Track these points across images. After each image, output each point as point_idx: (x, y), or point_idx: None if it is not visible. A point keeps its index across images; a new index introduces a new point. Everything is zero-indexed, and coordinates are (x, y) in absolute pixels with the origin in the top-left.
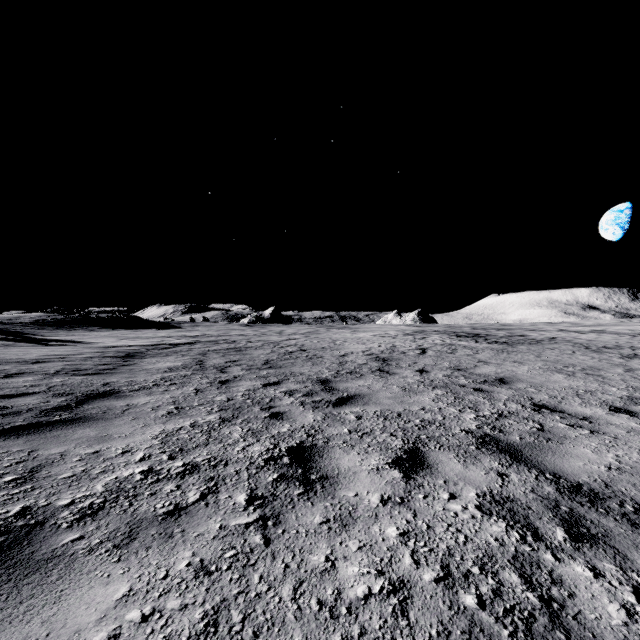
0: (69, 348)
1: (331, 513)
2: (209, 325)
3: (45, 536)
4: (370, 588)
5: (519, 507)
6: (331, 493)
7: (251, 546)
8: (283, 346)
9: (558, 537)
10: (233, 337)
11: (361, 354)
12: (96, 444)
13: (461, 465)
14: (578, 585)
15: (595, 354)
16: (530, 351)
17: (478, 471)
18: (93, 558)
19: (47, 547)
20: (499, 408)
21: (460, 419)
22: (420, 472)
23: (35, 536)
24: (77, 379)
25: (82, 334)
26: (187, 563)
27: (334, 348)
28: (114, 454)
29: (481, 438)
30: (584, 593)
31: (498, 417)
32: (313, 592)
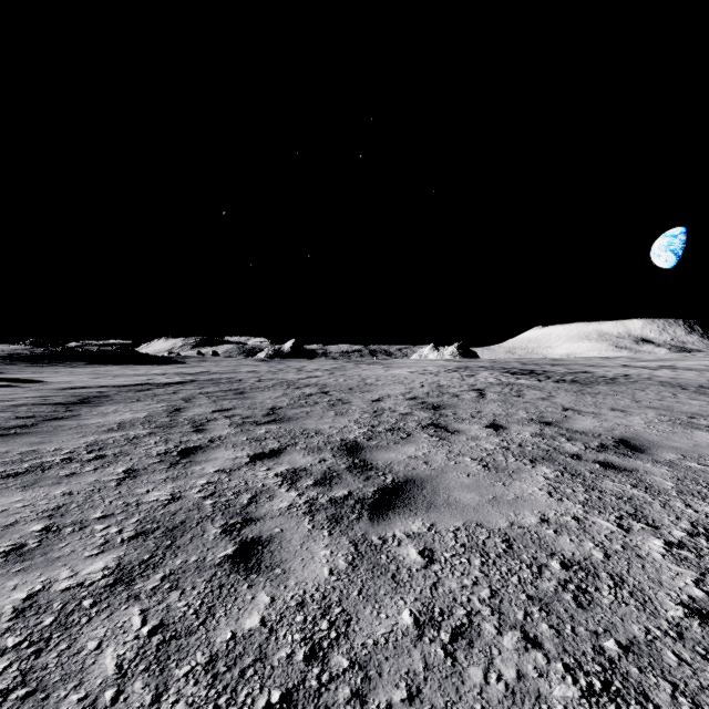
0: (7, 391)
1: None
2: (219, 360)
3: None
4: None
5: None
6: None
7: None
8: (300, 386)
9: None
10: (241, 374)
11: (401, 398)
12: None
13: None
14: None
15: (706, 397)
16: (617, 393)
17: None
18: None
19: None
20: (689, 517)
21: (643, 557)
22: None
23: None
24: None
25: (55, 371)
26: None
27: (365, 389)
28: None
29: None
30: None
31: None
32: None
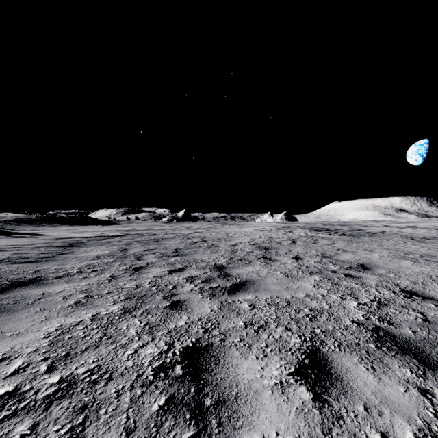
0: (27, 239)
1: None
2: (139, 222)
3: None
4: None
5: None
6: (230, 437)
7: None
8: (190, 237)
9: None
10: (154, 231)
11: (248, 244)
12: None
13: (372, 375)
14: None
15: (422, 244)
16: (372, 241)
17: (395, 386)
18: None
19: None
20: (375, 295)
21: (345, 308)
22: (331, 389)
23: None
24: (13, 267)
25: (46, 229)
26: None
27: (227, 239)
28: None
29: (375, 332)
30: None
31: (378, 305)
32: None
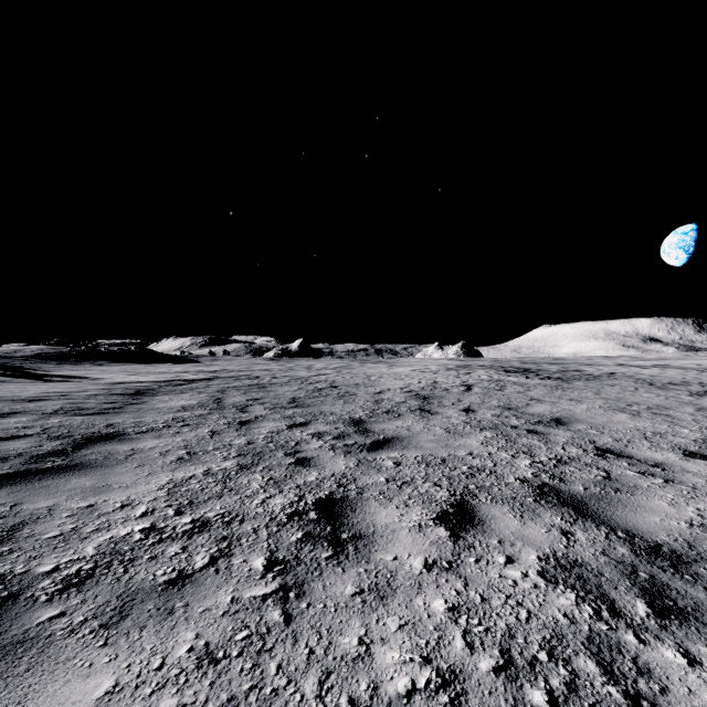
0: (72, 384)
1: (365, 582)
2: (230, 359)
3: (18, 612)
4: (414, 681)
5: (589, 573)
6: (365, 556)
7: (268, 625)
8: (312, 382)
9: (639, 612)
10: (256, 372)
11: (399, 391)
12: (91, 496)
13: (518, 521)
14: (670, 676)
15: (661, 391)
16: (588, 388)
17: (538, 528)
18: (73, 641)
19: (19, 627)
20: (557, 453)
21: (513, 466)
22: (470, 530)
23: (6, 612)
24: (77, 420)
25: (88, 369)
26: (189, 648)
27: (369, 384)
28: (111, 508)
29: (539, 488)
30: (679, 687)
31: (557, 463)
32: (343, 687)
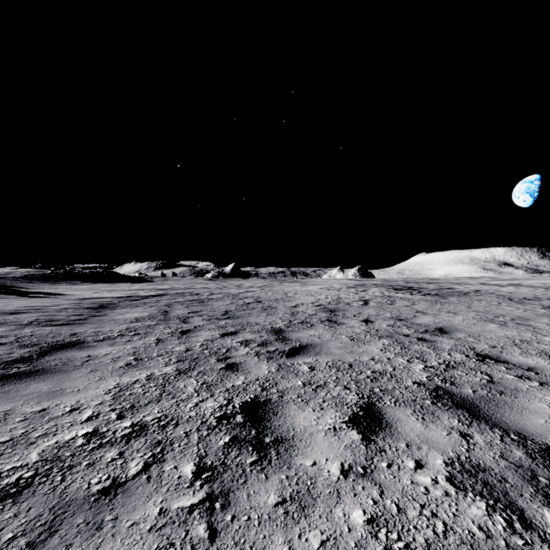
0: (49, 300)
1: (287, 490)
2: (177, 279)
3: None
4: None
5: (494, 479)
6: (287, 461)
7: (193, 542)
8: (241, 298)
9: (549, 523)
10: (197, 290)
11: (310, 305)
12: (46, 400)
13: (420, 424)
14: None
15: (519, 305)
16: (460, 302)
17: (439, 431)
18: None
19: None
20: (445, 358)
21: (410, 370)
22: (379, 433)
23: None
24: (47, 330)
25: (65, 287)
26: None
27: (286, 300)
28: (61, 412)
29: (434, 391)
30: None
31: (446, 368)
32: None
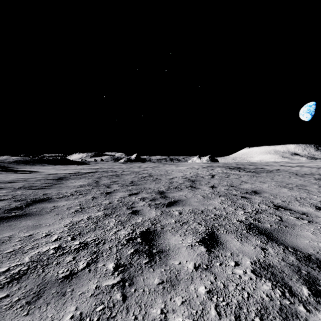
0: (29, 175)
1: (164, 276)
2: (104, 163)
3: None
4: None
5: (277, 271)
6: (164, 262)
7: (114, 302)
8: (140, 173)
9: (305, 293)
10: (115, 169)
11: (181, 178)
12: (31, 230)
13: (239, 243)
14: None
15: (301, 178)
16: (267, 176)
17: (249, 246)
18: (11, 312)
19: None
20: (256, 207)
21: (235, 214)
22: (216, 247)
23: None
24: (29, 191)
25: (38, 167)
26: (71, 316)
27: (167, 175)
28: (40, 236)
29: (248, 225)
30: None
31: (256, 213)
32: None
